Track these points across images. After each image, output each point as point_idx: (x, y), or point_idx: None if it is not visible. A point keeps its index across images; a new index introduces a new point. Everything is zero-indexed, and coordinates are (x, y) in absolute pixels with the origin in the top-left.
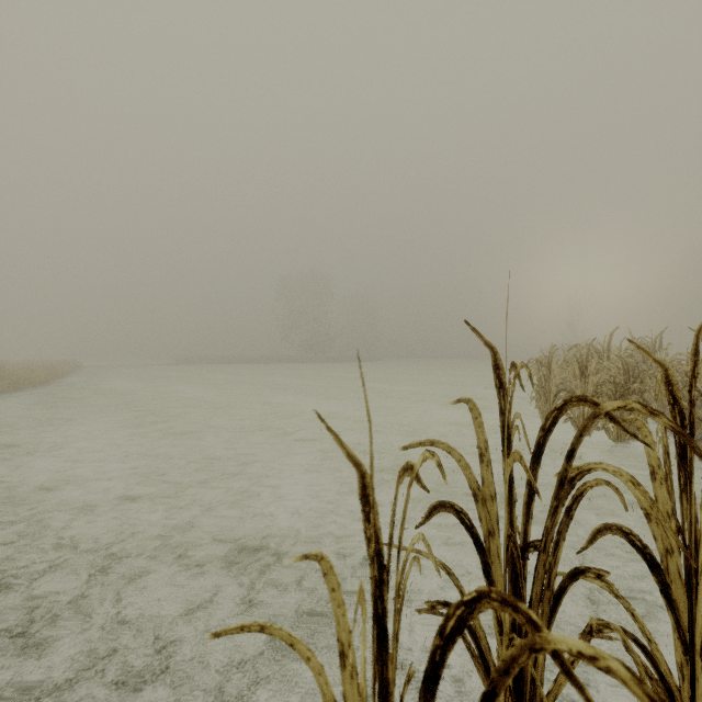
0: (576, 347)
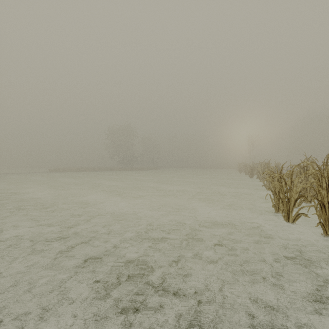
0: (324, 164)
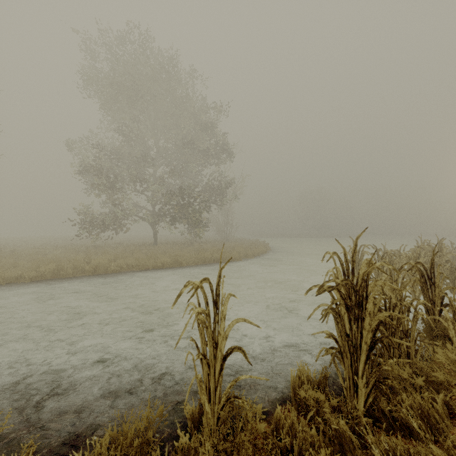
0: None
